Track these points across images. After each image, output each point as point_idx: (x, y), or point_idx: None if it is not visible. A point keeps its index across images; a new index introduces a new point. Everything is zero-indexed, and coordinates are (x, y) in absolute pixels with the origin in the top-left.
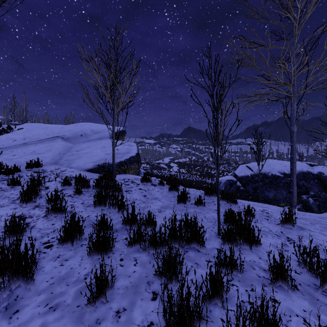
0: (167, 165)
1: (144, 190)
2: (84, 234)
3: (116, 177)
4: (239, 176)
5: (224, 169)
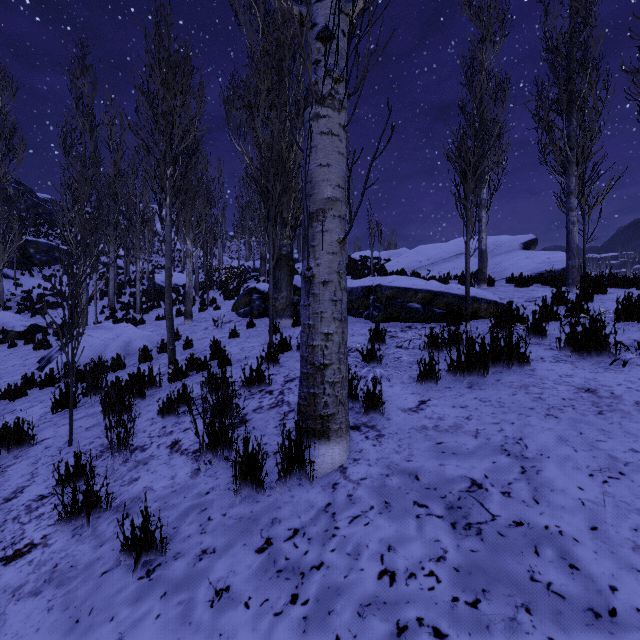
0: None
1: None
2: None
3: None
4: None
5: None
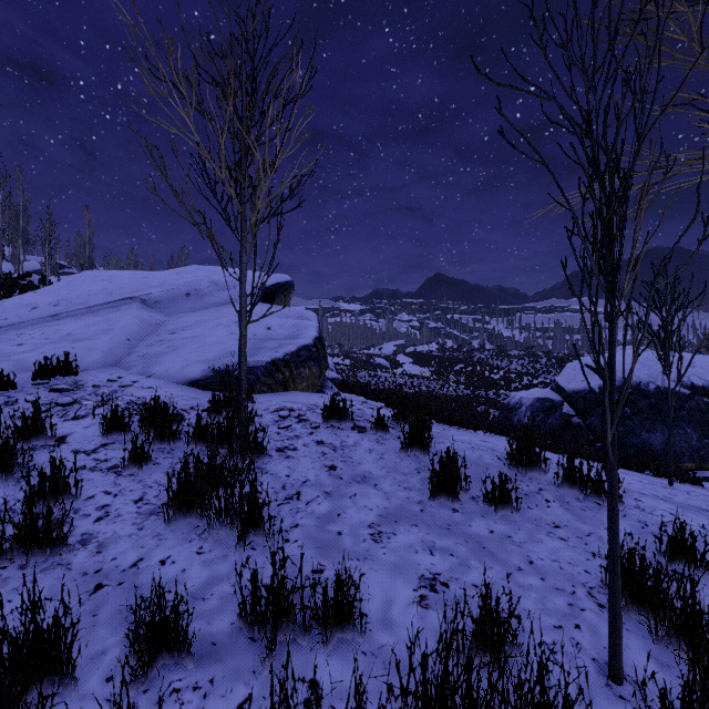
0: (389, 360)
1: (332, 446)
2: (75, 688)
3: (259, 403)
4: (570, 389)
5: (521, 370)
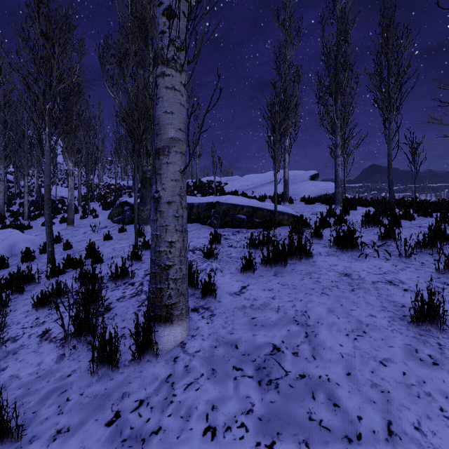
0: None
1: None
2: None
3: None
4: None
5: None
